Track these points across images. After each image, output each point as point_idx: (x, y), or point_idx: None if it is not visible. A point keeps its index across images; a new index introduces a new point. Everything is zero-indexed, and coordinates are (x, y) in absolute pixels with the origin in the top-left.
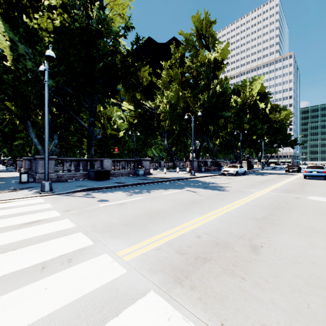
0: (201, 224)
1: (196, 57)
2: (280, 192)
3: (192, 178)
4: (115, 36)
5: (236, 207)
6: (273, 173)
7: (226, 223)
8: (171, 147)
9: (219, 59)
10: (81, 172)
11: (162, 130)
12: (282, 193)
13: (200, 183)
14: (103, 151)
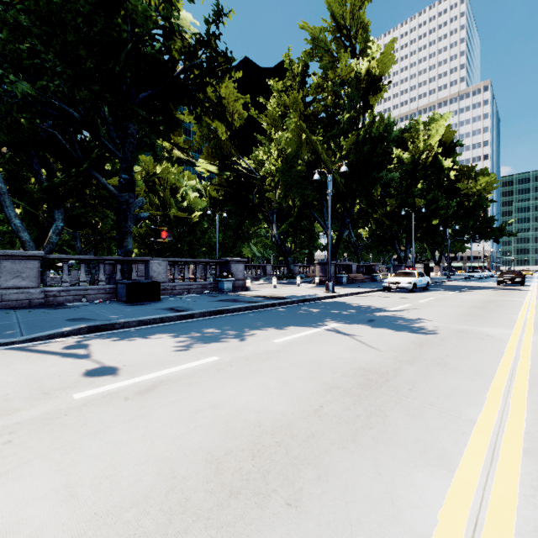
0: None
1: (333, 70)
2: None
3: (331, 297)
4: None
5: (525, 406)
6: (479, 288)
7: None
8: (285, 241)
9: (376, 74)
10: (101, 285)
11: (268, 208)
12: None
13: (352, 310)
14: (163, 248)
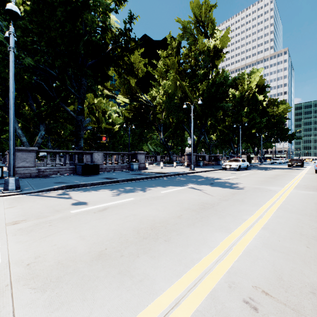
0: (238, 257)
1: (194, 45)
2: (309, 191)
3: (192, 173)
4: (105, 9)
5: (271, 215)
6: (277, 168)
7: (282, 254)
8: (168, 142)
9: (219, 48)
10: (67, 166)
11: (158, 123)
12: (312, 191)
13: (203, 179)
14: (98, 146)
